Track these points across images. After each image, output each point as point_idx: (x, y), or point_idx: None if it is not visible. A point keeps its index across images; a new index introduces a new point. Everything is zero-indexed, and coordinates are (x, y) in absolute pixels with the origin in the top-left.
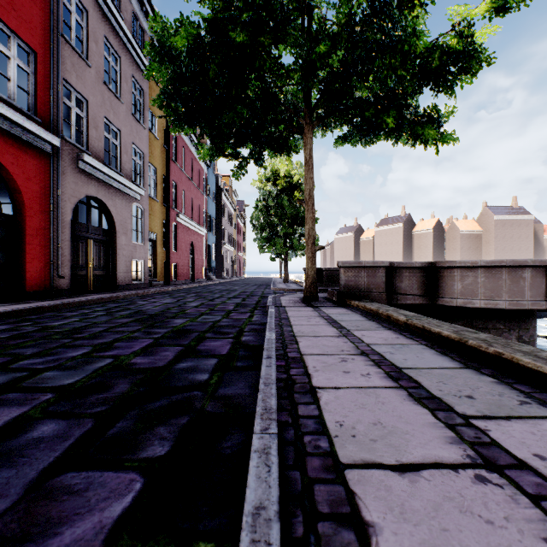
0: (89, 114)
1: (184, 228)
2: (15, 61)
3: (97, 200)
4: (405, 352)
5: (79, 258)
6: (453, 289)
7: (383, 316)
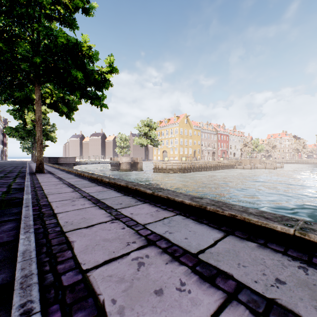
0: None
1: None
2: None
3: None
4: None
5: None
6: (60, 160)
7: None
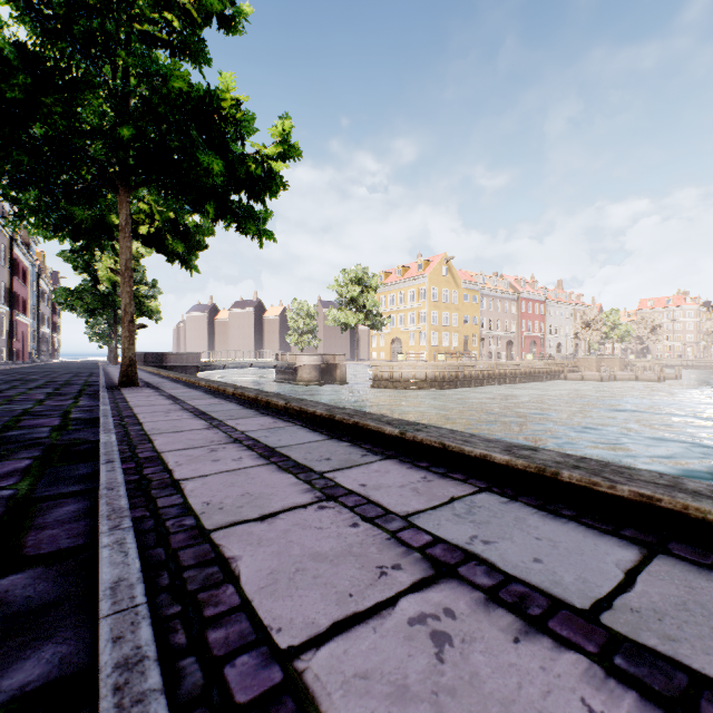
0: None
1: (19, 322)
2: None
3: None
4: None
5: None
6: (167, 361)
7: None
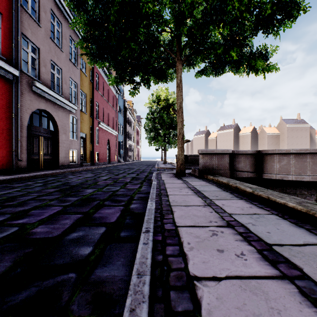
0: (40, 57)
1: (103, 131)
2: None
3: (46, 112)
4: (264, 223)
5: (34, 148)
6: (273, 168)
7: (232, 187)
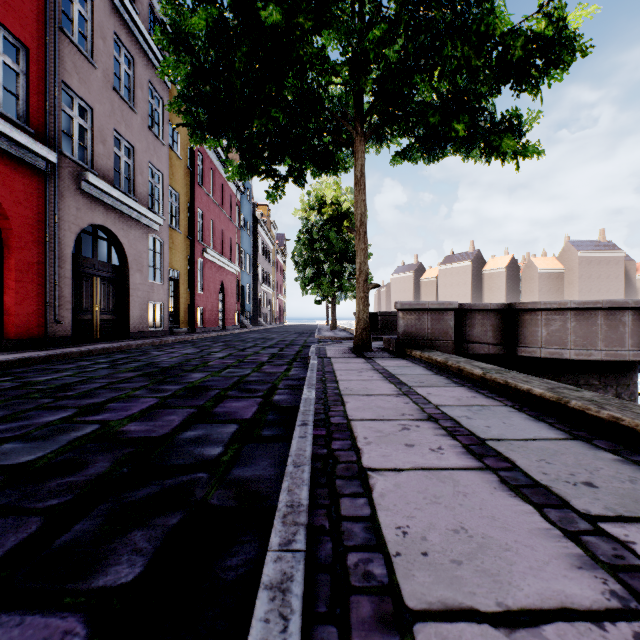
0: (95, 125)
1: (212, 265)
2: (1, 58)
3: (104, 230)
4: (487, 416)
5: (83, 299)
6: (536, 336)
7: (453, 369)
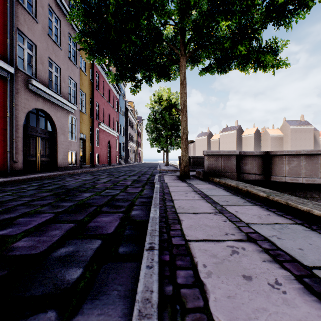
0: (37, 54)
1: (103, 132)
2: None
3: (43, 111)
4: (292, 236)
5: (30, 149)
6: (282, 170)
7: (242, 191)
